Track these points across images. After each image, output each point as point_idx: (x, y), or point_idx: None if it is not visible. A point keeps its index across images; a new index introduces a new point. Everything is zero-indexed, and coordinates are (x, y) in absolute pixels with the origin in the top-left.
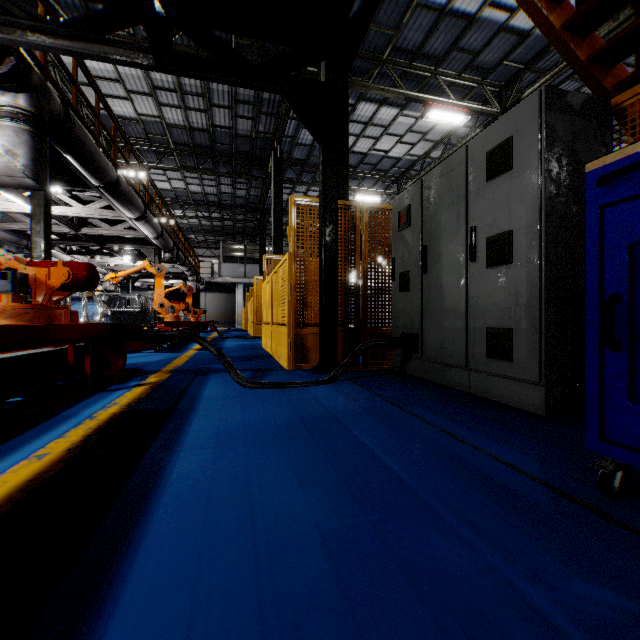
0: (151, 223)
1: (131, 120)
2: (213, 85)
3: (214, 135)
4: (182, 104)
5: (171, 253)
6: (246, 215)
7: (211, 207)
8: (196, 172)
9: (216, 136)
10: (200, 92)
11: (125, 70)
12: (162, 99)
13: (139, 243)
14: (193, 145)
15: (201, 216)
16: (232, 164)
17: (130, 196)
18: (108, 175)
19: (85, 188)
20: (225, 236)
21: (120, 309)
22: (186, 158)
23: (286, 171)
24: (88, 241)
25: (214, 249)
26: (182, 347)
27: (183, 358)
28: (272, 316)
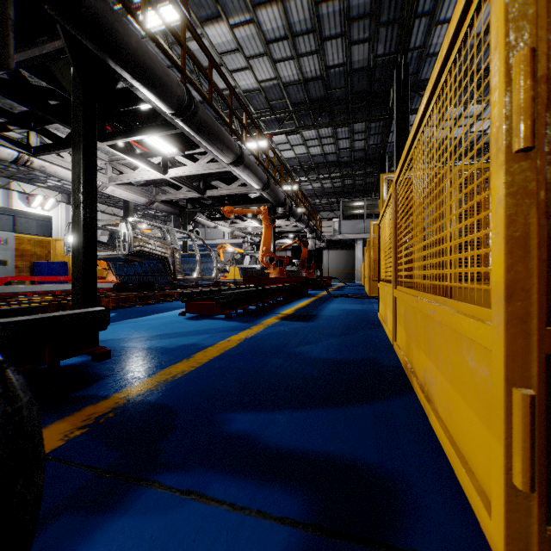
0: (252, 169)
1: (254, 91)
2: (322, 10)
3: (328, 81)
4: (294, 52)
5: (283, 207)
6: (365, 170)
7: (331, 168)
8: (312, 128)
9: (330, 81)
10: (310, 28)
11: (241, 34)
12: (276, 55)
13: (257, 202)
14: (309, 101)
15: (321, 177)
16: (348, 111)
17: (215, 130)
18: (173, 93)
19: (172, 130)
20: (346, 196)
21: (247, 266)
22: (304, 119)
23: (411, 102)
24: (219, 206)
25: (336, 211)
26: (269, 310)
27: (230, 341)
28: (396, 267)
